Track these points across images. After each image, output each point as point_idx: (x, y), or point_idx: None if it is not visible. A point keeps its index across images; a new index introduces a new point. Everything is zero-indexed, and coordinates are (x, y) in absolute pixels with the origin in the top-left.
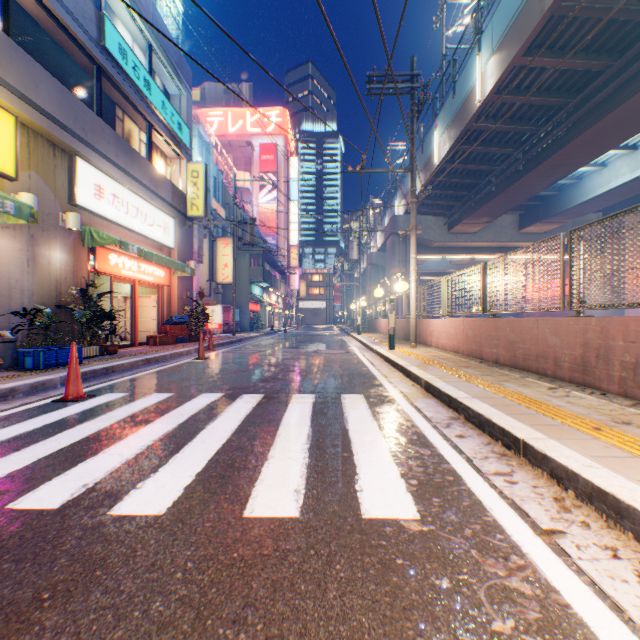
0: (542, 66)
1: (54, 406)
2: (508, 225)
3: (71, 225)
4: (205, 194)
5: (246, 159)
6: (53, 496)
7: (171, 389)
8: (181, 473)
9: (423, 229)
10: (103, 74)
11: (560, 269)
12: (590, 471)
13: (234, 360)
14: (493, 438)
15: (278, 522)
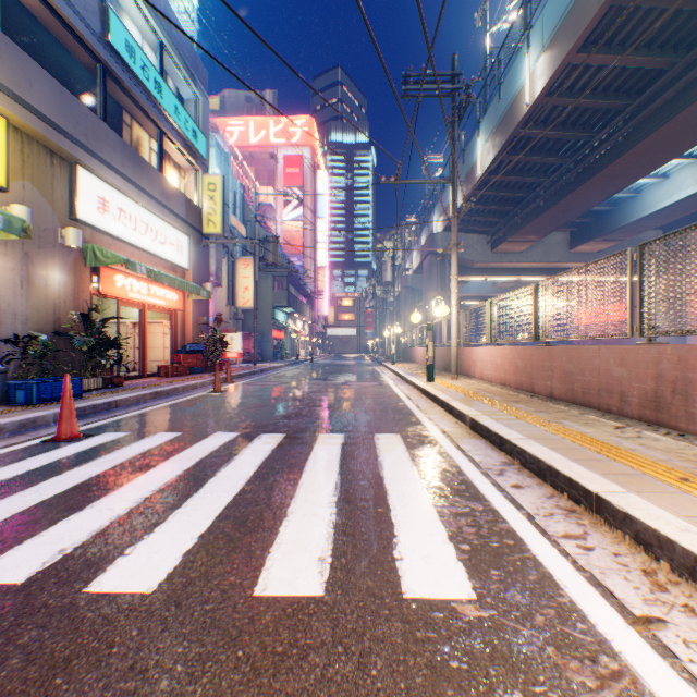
0: (599, 64)
1: (43, 448)
2: (558, 244)
3: (71, 242)
4: (223, 209)
5: (269, 172)
6: (20, 566)
7: (180, 427)
8: (181, 534)
9: (464, 248)
10: (108, 74)
11: (628, 289)
12: (689, 538)
13: (254, 393)
14: (557, 489)
15: (297, 604)
